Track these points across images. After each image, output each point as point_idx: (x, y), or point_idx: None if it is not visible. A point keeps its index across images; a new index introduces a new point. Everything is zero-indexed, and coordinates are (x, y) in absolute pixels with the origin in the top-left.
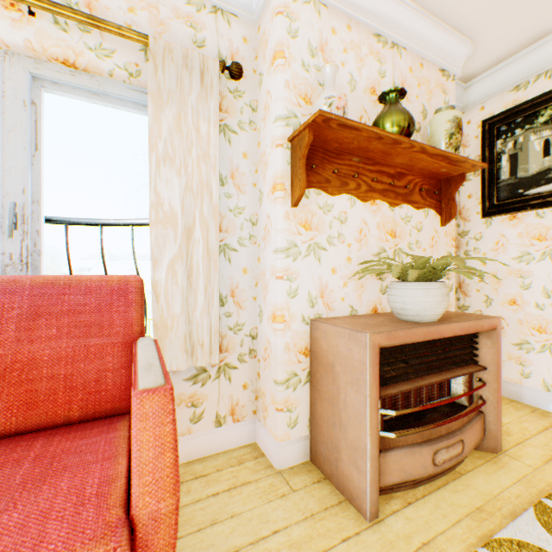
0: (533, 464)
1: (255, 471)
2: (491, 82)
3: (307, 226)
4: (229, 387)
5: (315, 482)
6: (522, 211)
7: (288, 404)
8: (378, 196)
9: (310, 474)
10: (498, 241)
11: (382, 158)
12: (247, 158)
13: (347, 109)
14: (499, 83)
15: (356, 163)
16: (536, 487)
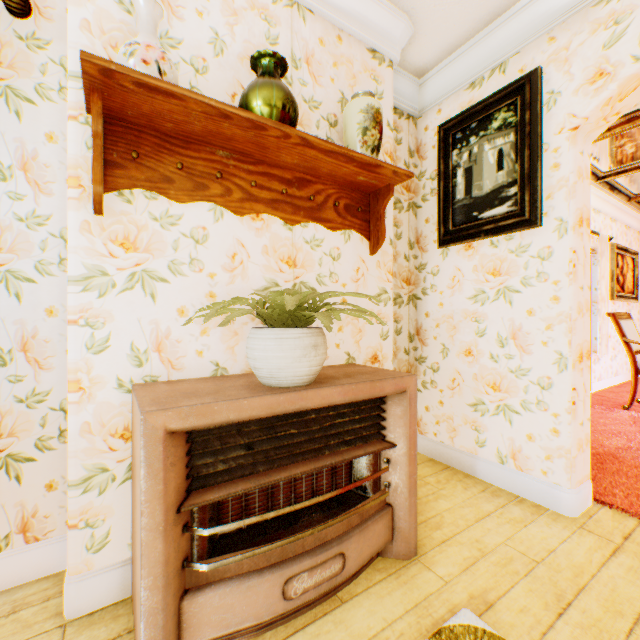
0: (447, 575)
1: (26, 626)
2: (446, 77)
3: (129, 245)
4: (19, 490)
5: (109, 639)
6: (476, 239)
7: (89, 517)
8: (264, 208)
9: (112, 625)
10: (455, 277)
11: (261, 153)
12: (57, 142)
13: (166, 65)
14: (454, 78)
15: (224, 158)
16: (432, 616)
